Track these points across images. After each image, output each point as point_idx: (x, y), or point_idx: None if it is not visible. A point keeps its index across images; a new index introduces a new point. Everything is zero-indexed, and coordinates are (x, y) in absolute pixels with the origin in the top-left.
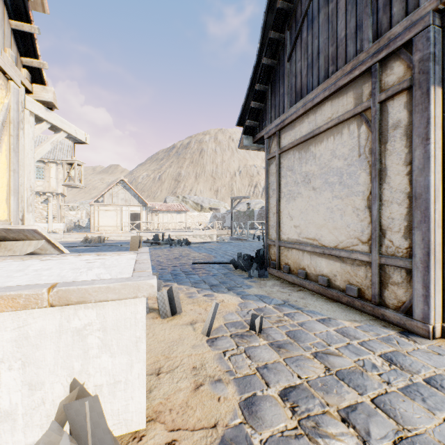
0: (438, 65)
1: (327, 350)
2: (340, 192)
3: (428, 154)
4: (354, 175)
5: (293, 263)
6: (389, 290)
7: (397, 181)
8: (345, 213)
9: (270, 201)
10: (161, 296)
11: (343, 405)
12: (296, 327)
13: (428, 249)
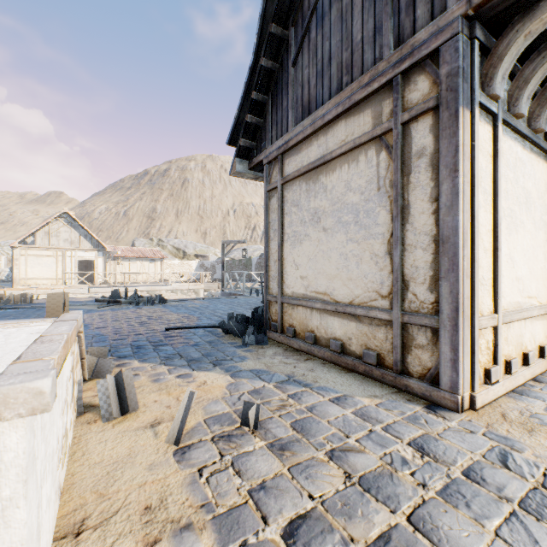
0: (466, 83)
1: (346, 444)
2: (356, 234)
3: (457, 189)
4: (372, 213)
5: (300, 325)
6: (412, 354)
7: (422, 221)
8: (362, 260)
9: (271, 246)
10: (104, 386)
11: (373, 535)
12: (305, 413)
13: (457, 303)
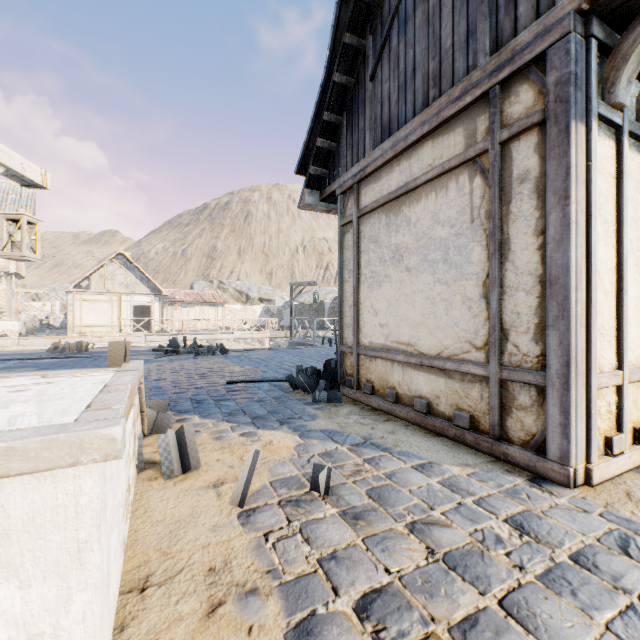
0: (580, 91)
1: (430, 517)
2: (445, 274)
3: (568, 220)
4: (464, 250)
5: (379, 380)
6: (513, 417)
7: (524, 258)
8: (452, 305)
9: (346, 288)
10: (165, 441)
11: (457, 616)
12: (382, 480)
13: (568, 357)
